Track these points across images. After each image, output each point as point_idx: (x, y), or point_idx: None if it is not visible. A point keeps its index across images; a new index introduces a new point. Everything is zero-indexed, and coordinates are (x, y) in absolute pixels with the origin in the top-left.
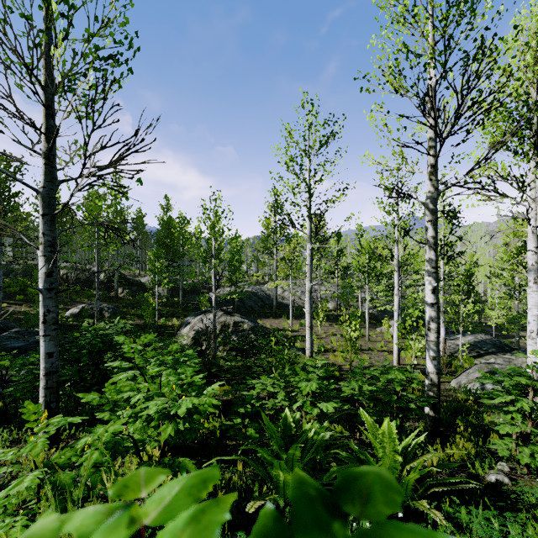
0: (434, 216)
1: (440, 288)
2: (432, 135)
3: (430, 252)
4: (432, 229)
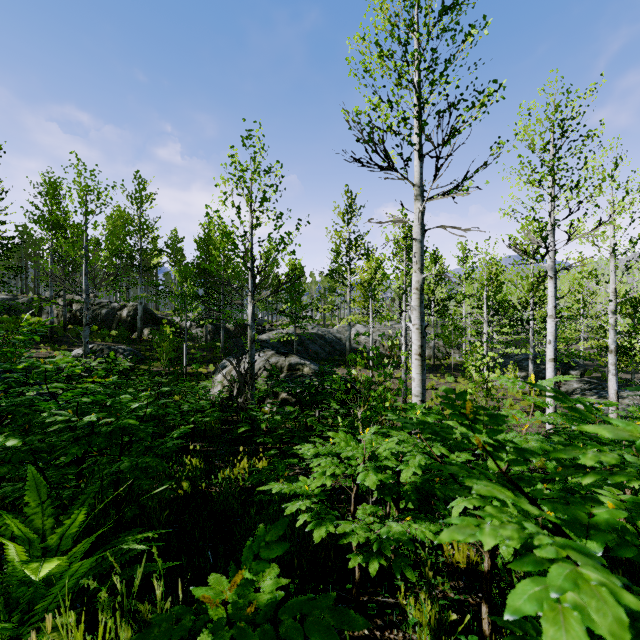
0: None
1: (609, 315)
2: None
3: None
4: None
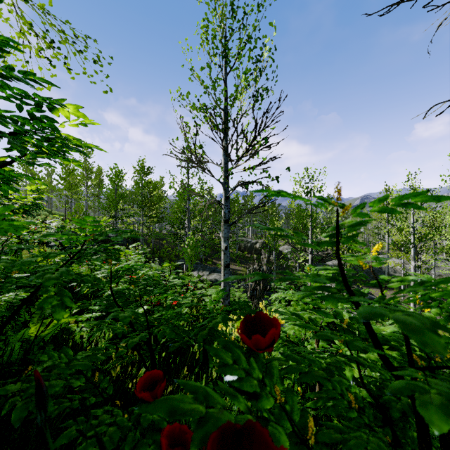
0: None
1: None
2: None
3: None
4: None
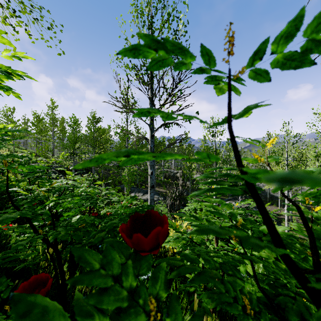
0: None
1: None
2: None
3: None
4: None
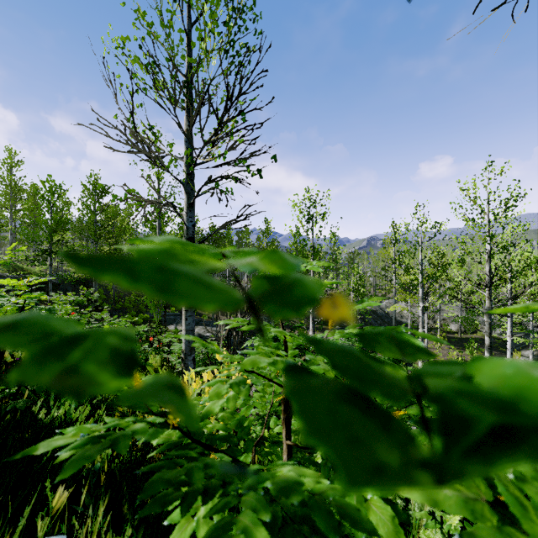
0: (488, 319)
1: None
2: (488, 277)
3: (487, 338)
4: (487, 326)
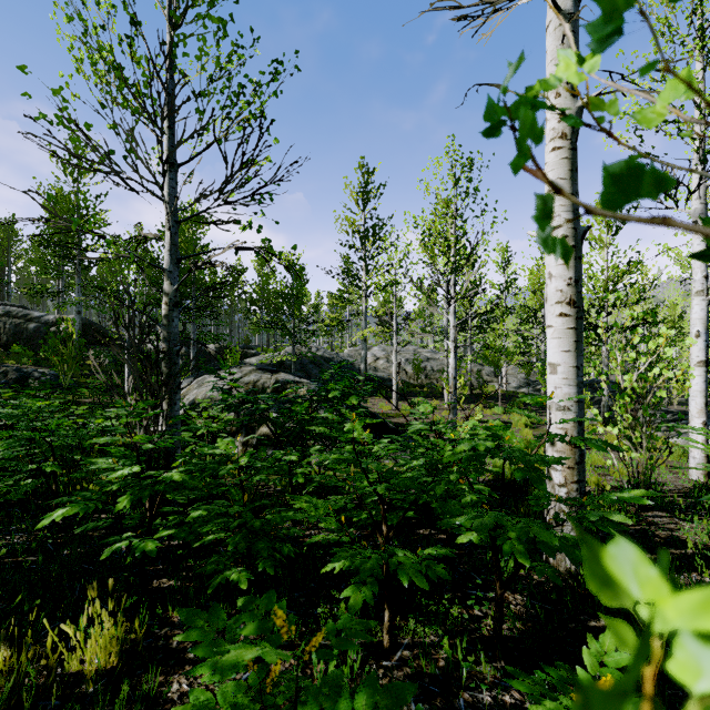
0: None
1: None
2: None
3: None
4: None
